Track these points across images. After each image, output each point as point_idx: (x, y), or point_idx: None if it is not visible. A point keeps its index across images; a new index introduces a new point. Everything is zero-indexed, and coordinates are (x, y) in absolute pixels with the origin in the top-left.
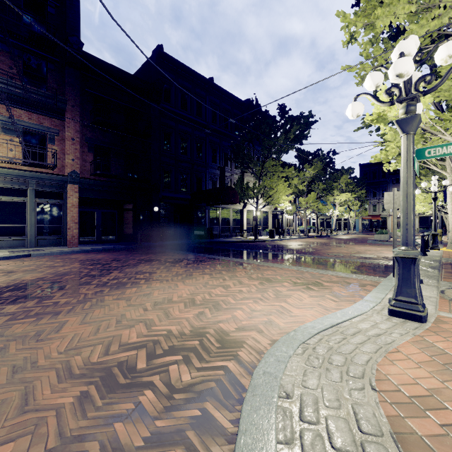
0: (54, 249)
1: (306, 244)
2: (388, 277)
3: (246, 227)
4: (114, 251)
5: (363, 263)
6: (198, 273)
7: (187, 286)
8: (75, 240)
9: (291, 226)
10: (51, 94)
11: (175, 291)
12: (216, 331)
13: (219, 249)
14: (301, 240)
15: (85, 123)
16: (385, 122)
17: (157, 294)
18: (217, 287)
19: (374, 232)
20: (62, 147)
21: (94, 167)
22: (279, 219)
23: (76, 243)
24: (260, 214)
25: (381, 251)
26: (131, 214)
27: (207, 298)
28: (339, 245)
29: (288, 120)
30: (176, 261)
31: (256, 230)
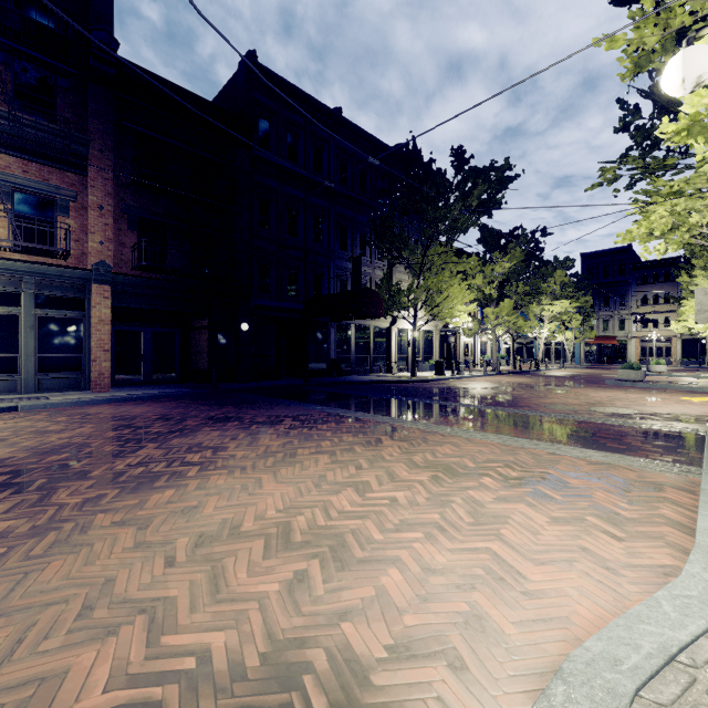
0: (65, 396)
1: (499, 386)
2: (707, 469)
3: (396, 356)
4: (168, 399)
5: (622, 428)
6: (307, 451)
7: (281, 485)
8: (105, 380)
9: (469, 355)
10: (61, 130)
11: (253, 499)
12: (333, 660)
13: (352, 396)
14: (489, 379)
15: (105, 169)
16: (706, 136)
17: (213, 510)
18: (344, 490)
19: (607, 365)
20: (82, 221)
21: (138, 254)
22: (450, 344)
23: (107, 385)
24: (419, 335)
25: (640, 400)
26: (202, 335)
27: (319, 523)
28: (558, 389)
29: (469, 175)
30: (272, 422)
31: (414, 362)
